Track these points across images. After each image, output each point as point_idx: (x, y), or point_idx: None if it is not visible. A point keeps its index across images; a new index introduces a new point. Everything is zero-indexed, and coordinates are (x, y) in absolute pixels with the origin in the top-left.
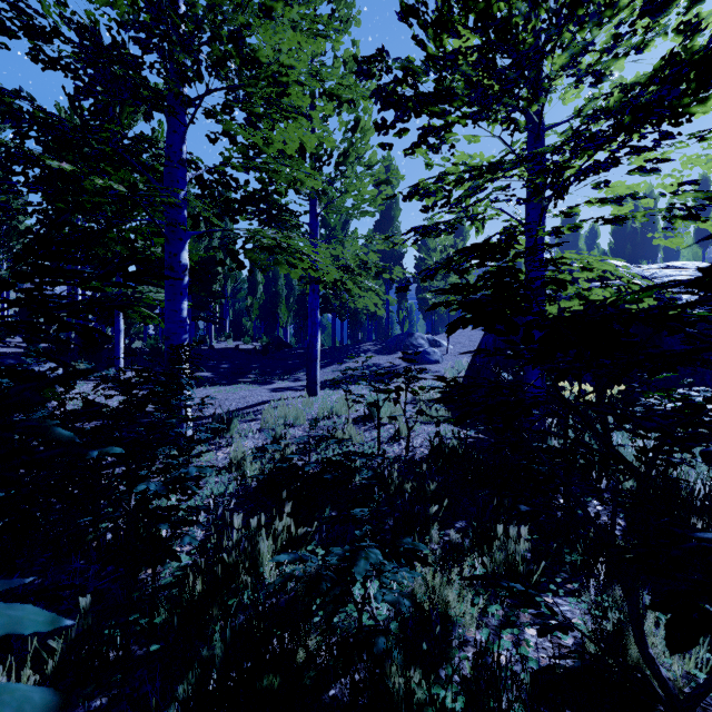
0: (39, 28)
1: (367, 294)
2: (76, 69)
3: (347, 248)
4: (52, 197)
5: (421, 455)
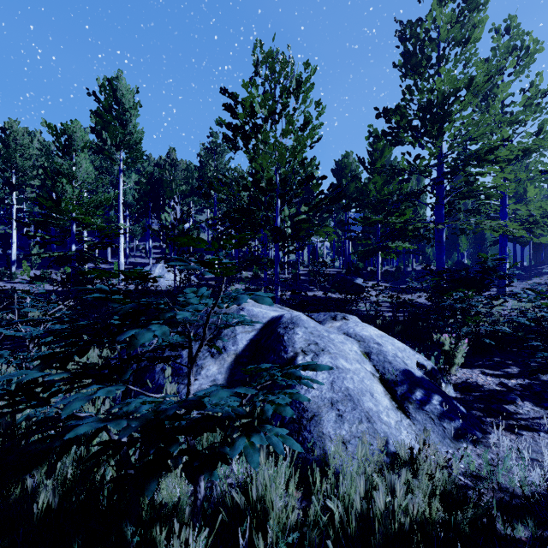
0: (399, 171)
1: None
2: (408, 179)
3: (529, 192)
4: (355, 206)
5: None
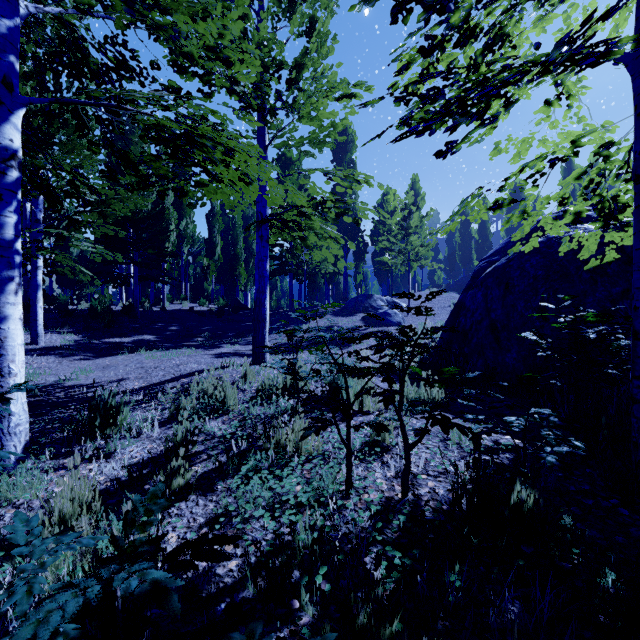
0: None
1: (325, 243)
2: None
3: None
4: None
5: (433, 501)
